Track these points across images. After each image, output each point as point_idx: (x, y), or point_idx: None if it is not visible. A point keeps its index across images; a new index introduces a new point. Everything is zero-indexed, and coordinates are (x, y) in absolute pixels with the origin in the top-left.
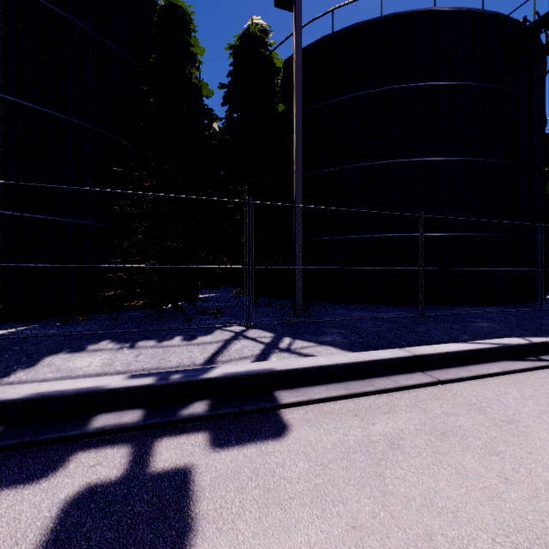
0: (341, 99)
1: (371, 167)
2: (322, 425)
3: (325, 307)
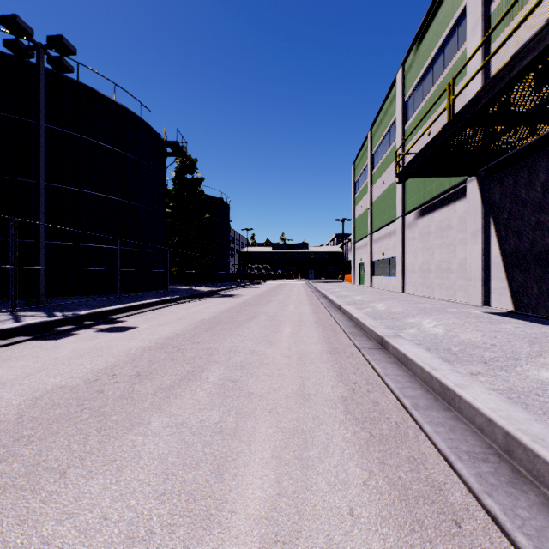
0: None
1: (69, 190)
2: (133, 319)
3: (33, 300)
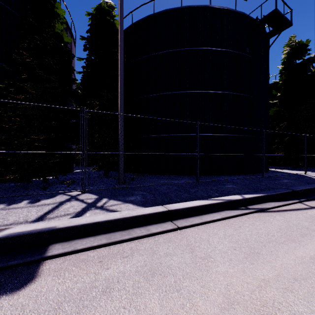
0: (159, 53)
1: (175, 94)
2: (66, 273)
3: (147, 177)
